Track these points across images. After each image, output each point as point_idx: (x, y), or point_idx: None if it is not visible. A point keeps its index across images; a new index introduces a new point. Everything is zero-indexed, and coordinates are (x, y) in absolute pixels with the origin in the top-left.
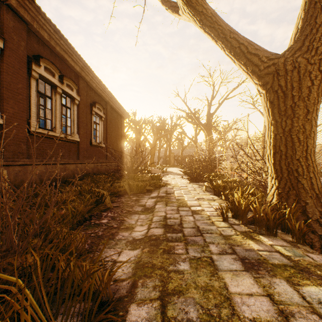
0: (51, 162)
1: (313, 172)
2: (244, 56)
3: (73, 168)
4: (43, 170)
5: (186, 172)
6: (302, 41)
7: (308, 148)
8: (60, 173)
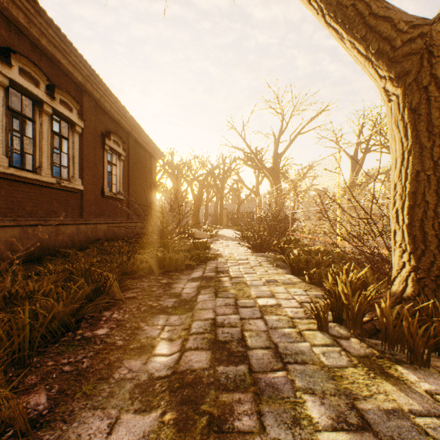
0: (32, 223)
1: None
2: (362, 23)
3: (71, 232)
4: (15, 236)
5: (247, 237)
6: None
7: None
8: (48, 239)
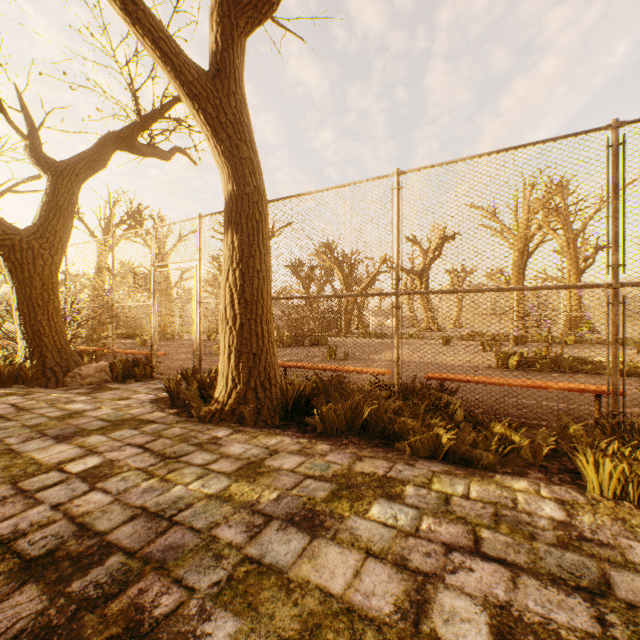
0: None
1: (57, 332)
2: None
3: None
4: None
5: None
6: (39, 227)
7: (51, 312)
8: None
